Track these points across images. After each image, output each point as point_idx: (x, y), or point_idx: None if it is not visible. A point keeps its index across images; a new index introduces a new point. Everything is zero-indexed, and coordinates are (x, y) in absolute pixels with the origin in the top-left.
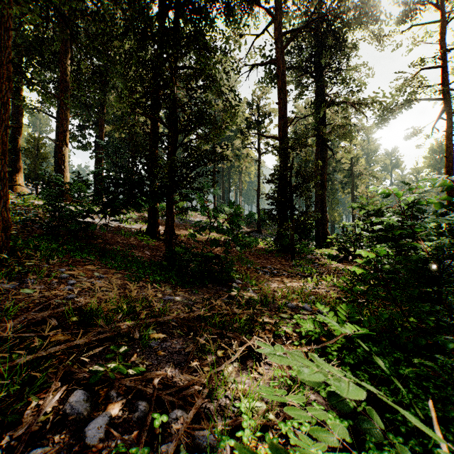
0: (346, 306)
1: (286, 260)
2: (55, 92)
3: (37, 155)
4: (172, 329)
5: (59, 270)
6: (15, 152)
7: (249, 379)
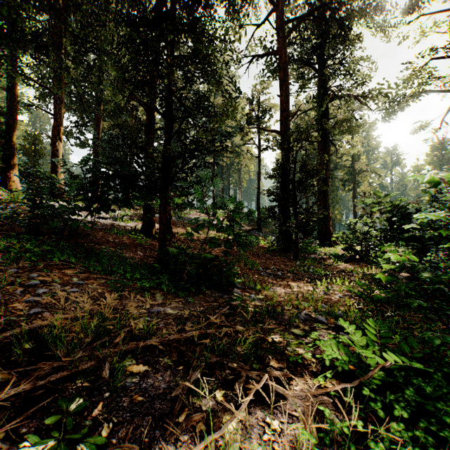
0: (374, 321)
1: (290, 260)
2: (51, 87)
3: (33, 152)
4: (158, 356)
5: (29, 276)
6: (10, 149)
7: (261, 443)
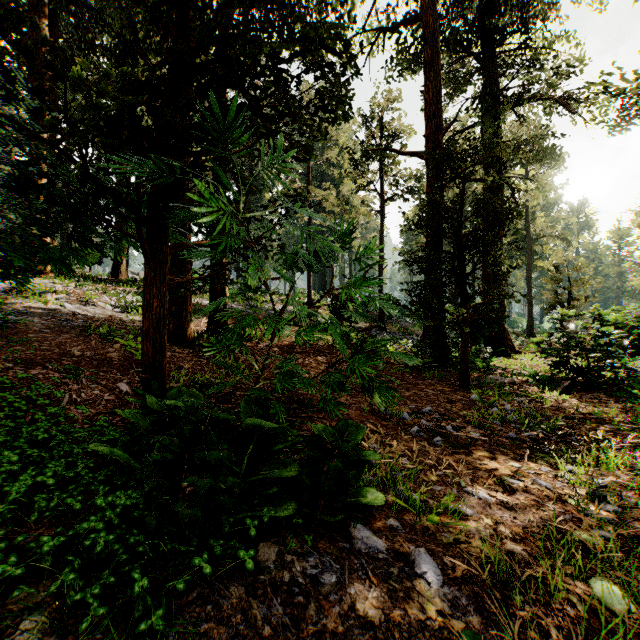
0: None
1: (453, 388)
2: None
3: None
4: None
5: None
6: None
7: None
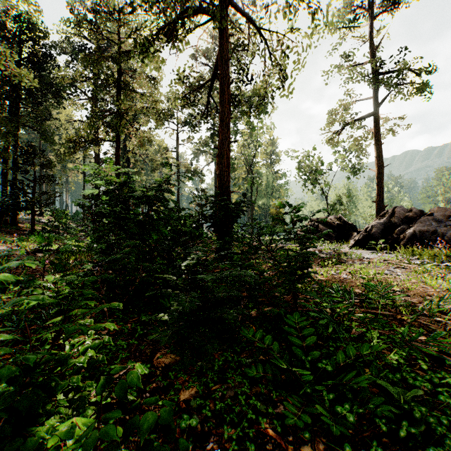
0: None
1: None
2: None
3: None
4: None
5: None
6: None
7: None
